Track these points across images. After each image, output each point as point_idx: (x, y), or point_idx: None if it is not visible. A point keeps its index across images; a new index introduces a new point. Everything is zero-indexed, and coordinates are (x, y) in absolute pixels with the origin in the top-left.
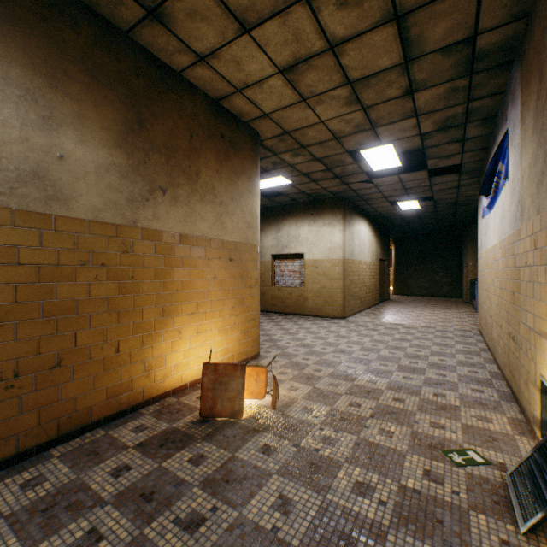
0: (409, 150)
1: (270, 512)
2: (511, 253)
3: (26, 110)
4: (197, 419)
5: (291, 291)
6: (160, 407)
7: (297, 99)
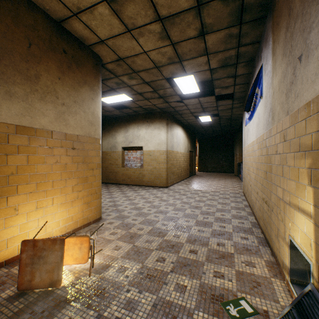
0: (204, 81)
1: None
2: (265, 145)
3: None
4: (14, 293)
5: (135, 171)
6: None
7: (124, 29)
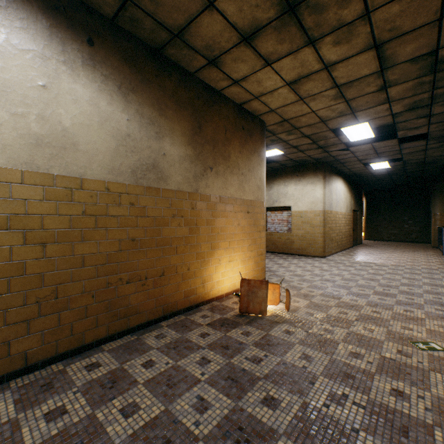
0: (382, 126)
1: (299, 360)
2: None
3: (149, 130)
4: (237, 314)
5: (280, 236)
6: (211, 306)
7: (297, 99)
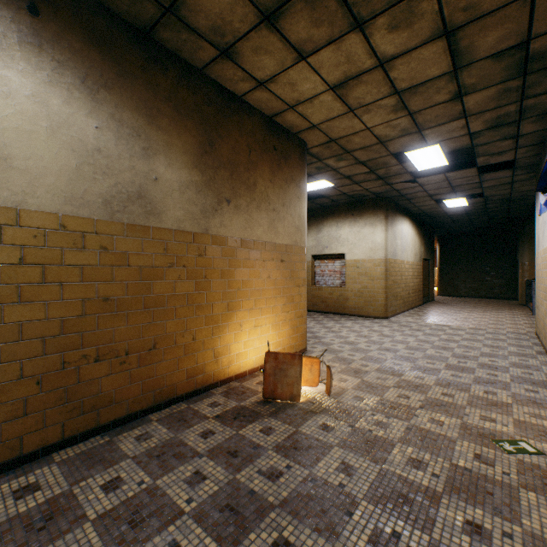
0: (457, 149)
1: (335, 473)
2: None
3: (133, 144)
4: (260, 400)
5: (332, 291)
6: (226, 389)
7: (345, 110)
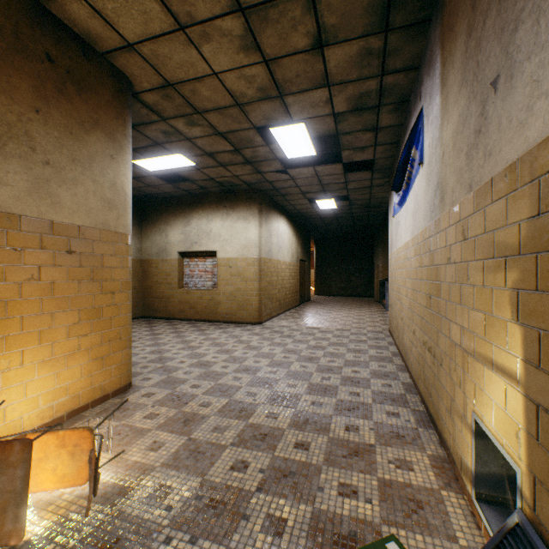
0: (324, 135)
1: None
2: (427, 249)
3: None
4: None
5: (202, 295)
6: None
7: (172, 24)
